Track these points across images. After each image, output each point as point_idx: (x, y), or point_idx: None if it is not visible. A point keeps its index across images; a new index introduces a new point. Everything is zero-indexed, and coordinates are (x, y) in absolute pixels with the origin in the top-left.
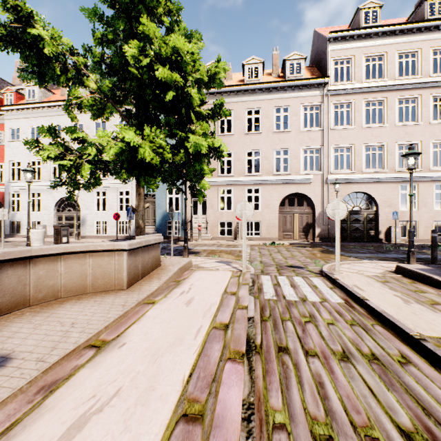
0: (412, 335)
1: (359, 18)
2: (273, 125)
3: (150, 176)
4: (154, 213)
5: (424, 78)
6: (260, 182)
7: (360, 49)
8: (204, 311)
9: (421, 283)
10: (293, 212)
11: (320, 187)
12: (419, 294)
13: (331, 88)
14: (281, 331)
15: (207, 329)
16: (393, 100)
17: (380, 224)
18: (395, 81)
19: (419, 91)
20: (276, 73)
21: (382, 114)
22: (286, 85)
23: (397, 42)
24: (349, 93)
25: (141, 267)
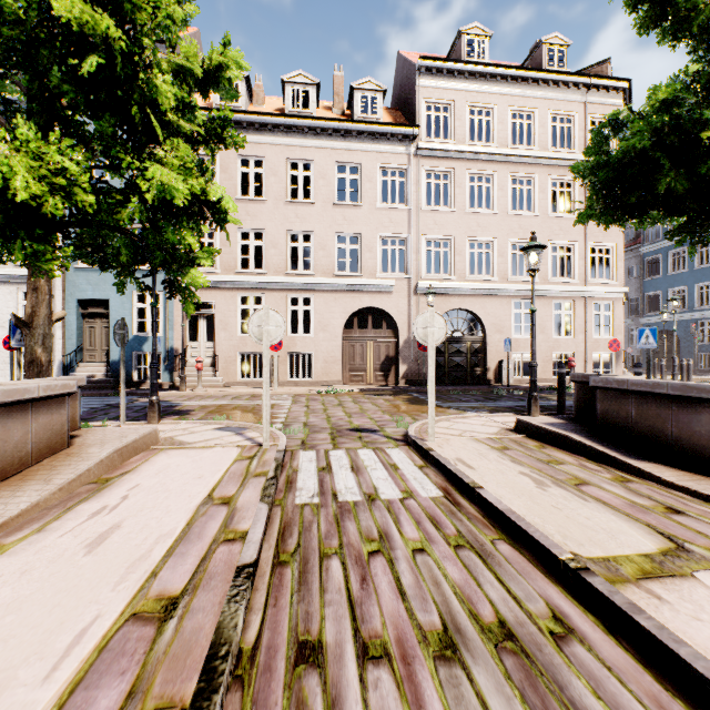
0: (565, 562)
1: (461, 48)
2: (333, 193)
3: (42, 241)
4: (105, 338)
5: (541, 151)
6: (312, 287)
7: (462, 94)
8: (130, 563)
9: (553, 447)
10: (365, 339)
11: (407, 300)
12: (556, 467)
13: (423, 145)
14: (314, 589)
15: (110, 625)
16: (505, 177)
17: (488, 358)
18: (508, 150)
19: (537, 170)
20: (340, 108)
21: (491, 195)
22: (356, 129)
23: (510, 93)
24: (447, 157)
25: None
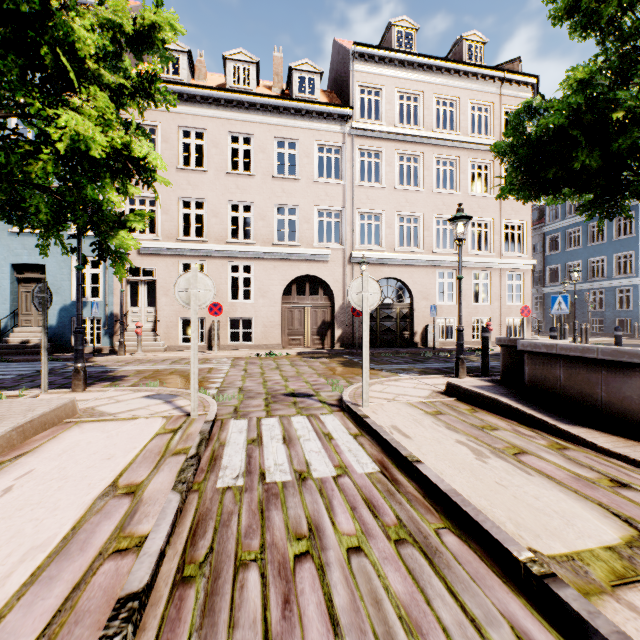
0: (527, 566)
1: (391, 38)
2: (273, 166)
3: None
4: None
5: (462, 136)
6: (252, 256)
7: (392, 80)
8: None
9: (484, 410)
10: (303, 305)
11: (342, 269)
12: (491, 434)
13: (356, 125)
14: (221, 623)
15: None
16: (430, 158)
17: (415, 323)
18: (433, 133)
19: (458, 153)
20: (279, 87)
21: (418, 174)
22: (294, 107)
23: (435, 82)
24: (378, 137)
25: None
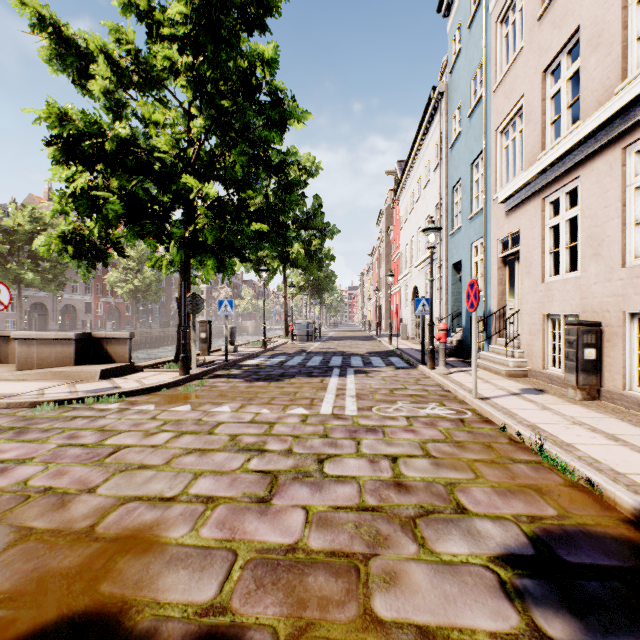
0: None
1: None
2: None
3: (85, 266)
4: None
5: None
6: None
7: None
8: None
9: None
10: None
11: None
12: None
13: None
14: None
15: None
16: None
17: None
18: None
19: None
20: None
21: None
22: None
23: None
24: None
25: (38, 358)
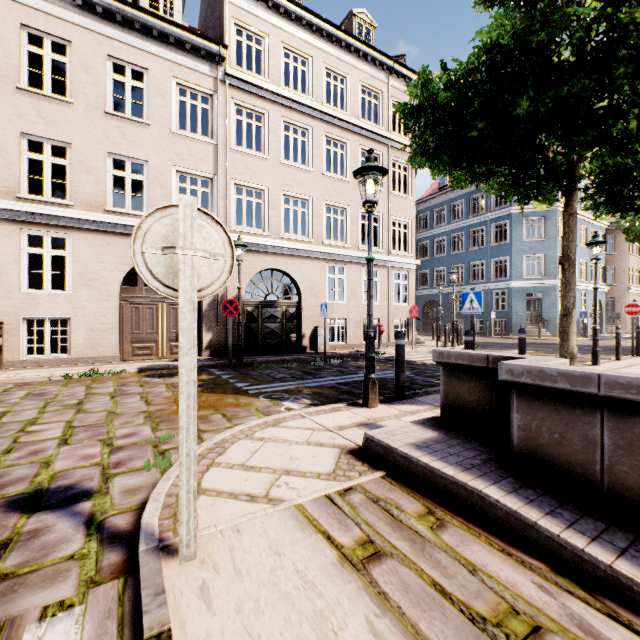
0: None
1: None
2: (105, 97)
3: None
4: None
5: (353, 118)
6: (67, 223)
7: (277, 30)
8: None
9: (453, 515)
10: (156, 299)
11: None
12: None
13: (232, 72)
14: None
15: None
16: (320, 135)
17: (304, 324)
18: (323, 106)
19: (349, 136)
20: None
21: (307, 151)
22: (140, 20)
23: (325, 50)
24: (260, 95)
25: None
